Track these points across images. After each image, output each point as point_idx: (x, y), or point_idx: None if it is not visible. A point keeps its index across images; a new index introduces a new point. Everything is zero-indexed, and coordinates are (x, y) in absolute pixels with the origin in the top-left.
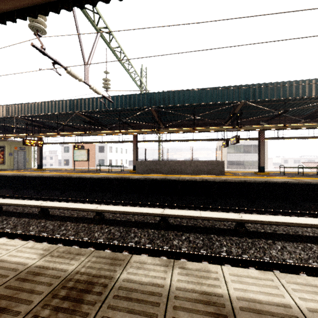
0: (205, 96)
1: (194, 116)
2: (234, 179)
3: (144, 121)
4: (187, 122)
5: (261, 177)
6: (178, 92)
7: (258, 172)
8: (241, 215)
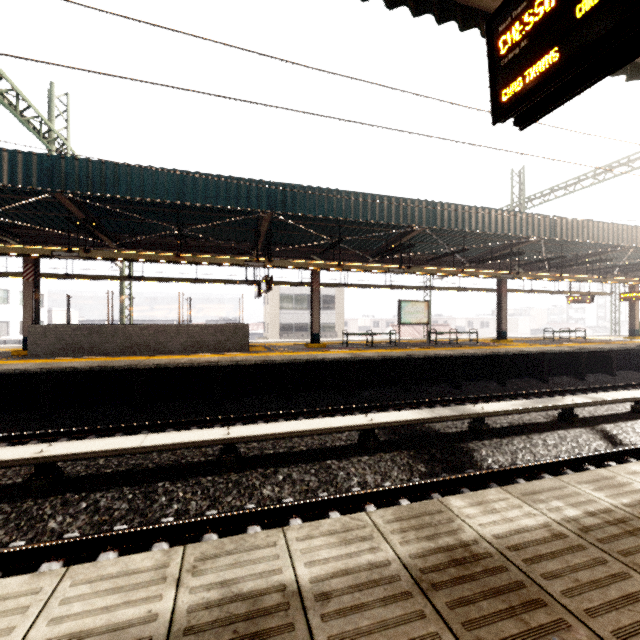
0: (192, 189)
1: (177, 228)
2: (257, 359)
3: (57, 226)
4: (174, 241)
5: (307, 353)
6: (129, 169)
7: (311, 343)
8: (232, 429)
